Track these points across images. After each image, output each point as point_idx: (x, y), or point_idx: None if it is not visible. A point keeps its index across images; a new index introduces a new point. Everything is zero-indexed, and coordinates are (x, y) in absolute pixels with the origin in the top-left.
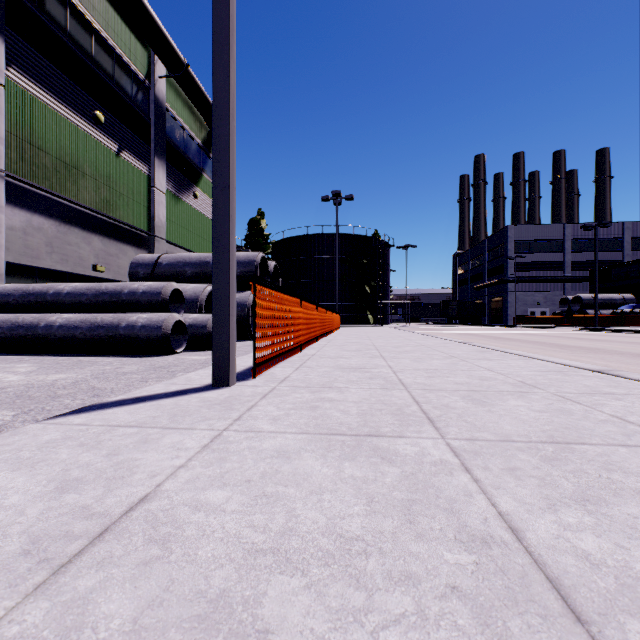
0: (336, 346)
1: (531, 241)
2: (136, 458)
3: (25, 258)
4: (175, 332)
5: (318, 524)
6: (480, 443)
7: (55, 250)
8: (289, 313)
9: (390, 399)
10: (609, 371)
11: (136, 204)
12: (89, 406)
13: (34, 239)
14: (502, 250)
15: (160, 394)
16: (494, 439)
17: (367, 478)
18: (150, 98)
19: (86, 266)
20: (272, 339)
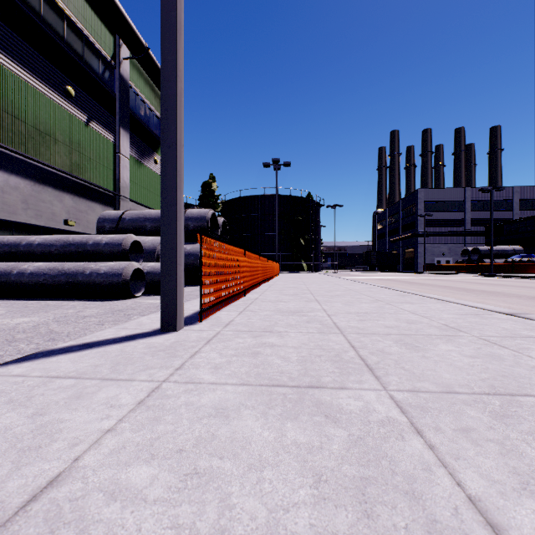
0: (276, 291)
1: (438, 202)
2: (62, 419)
3: (3, 213)
4: (134, 278)
5: (257, 521)
6: (424, 395)
7: (30, 206)
8: (234, 262)
9: (328, 344)
10: (520, 314)
11: (103, 167)
12: (35, 353)
13: (11, 197)
14: (414, 209)
15: (109, 340)
16: (437, 390)
17: (312, 445)
18: (116, 76)
19: (58, 221)
20: (218, 286)
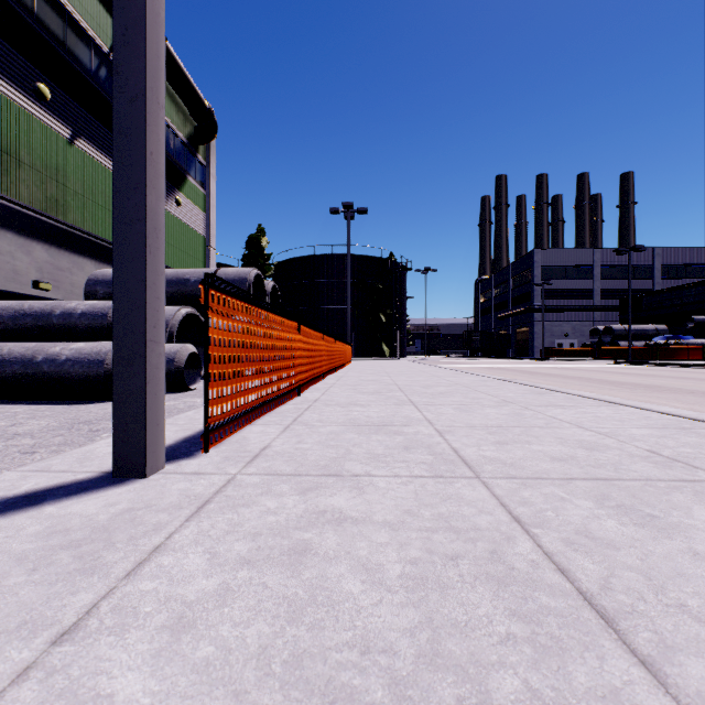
0: (348, 386)
1: (559, 267)
2: None
3: None
4: None
5: None
6: None
7: None
8: (279, 341)
9: (460, 512)
10: None
11: (97, 207)
12: None
13: None
14: (528, 276)
15: None
16: None
17: None
18: None
19: (24, 282)
20: (247, 381)
